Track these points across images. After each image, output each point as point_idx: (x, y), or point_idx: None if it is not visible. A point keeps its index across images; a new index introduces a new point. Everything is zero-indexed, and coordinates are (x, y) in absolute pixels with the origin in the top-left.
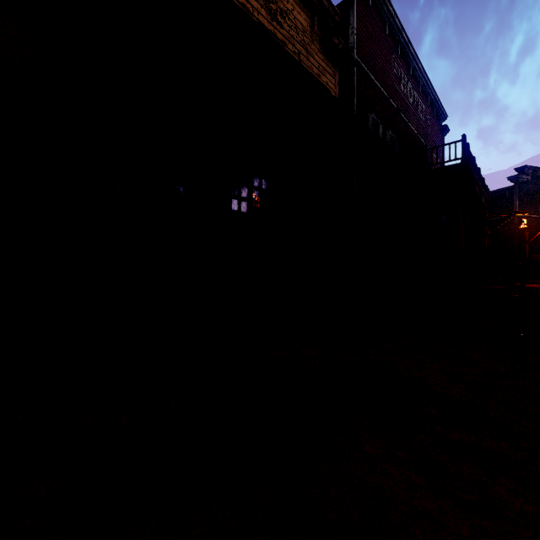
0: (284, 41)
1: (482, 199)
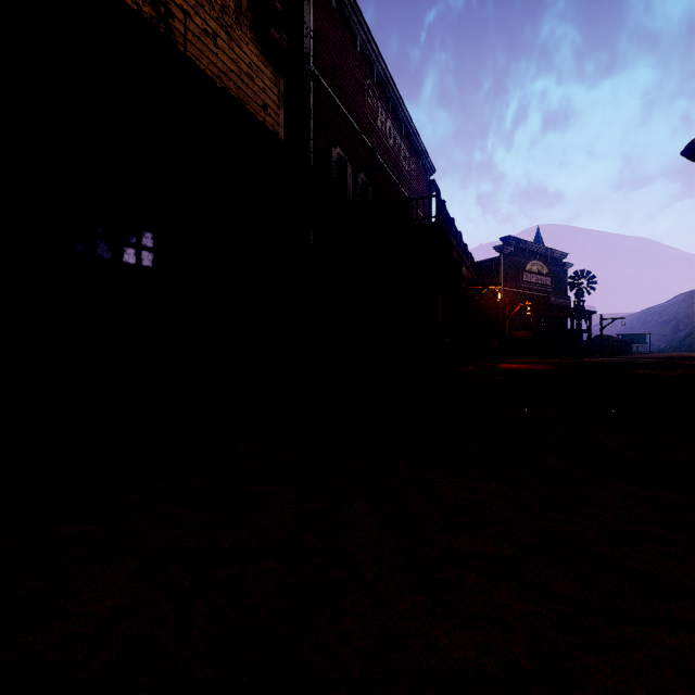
0: (187, 9)
1: (462, 268)
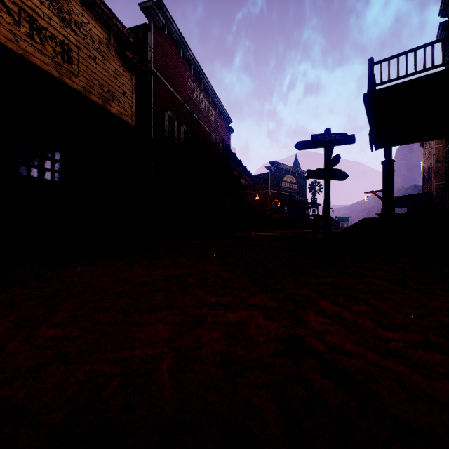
0: (79, 46)
1: (241, 180)
